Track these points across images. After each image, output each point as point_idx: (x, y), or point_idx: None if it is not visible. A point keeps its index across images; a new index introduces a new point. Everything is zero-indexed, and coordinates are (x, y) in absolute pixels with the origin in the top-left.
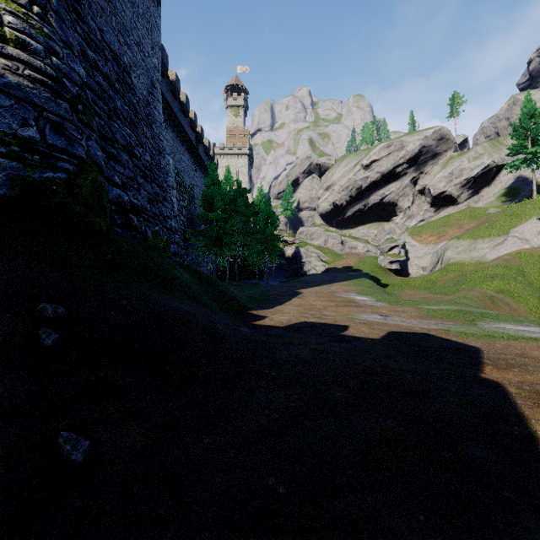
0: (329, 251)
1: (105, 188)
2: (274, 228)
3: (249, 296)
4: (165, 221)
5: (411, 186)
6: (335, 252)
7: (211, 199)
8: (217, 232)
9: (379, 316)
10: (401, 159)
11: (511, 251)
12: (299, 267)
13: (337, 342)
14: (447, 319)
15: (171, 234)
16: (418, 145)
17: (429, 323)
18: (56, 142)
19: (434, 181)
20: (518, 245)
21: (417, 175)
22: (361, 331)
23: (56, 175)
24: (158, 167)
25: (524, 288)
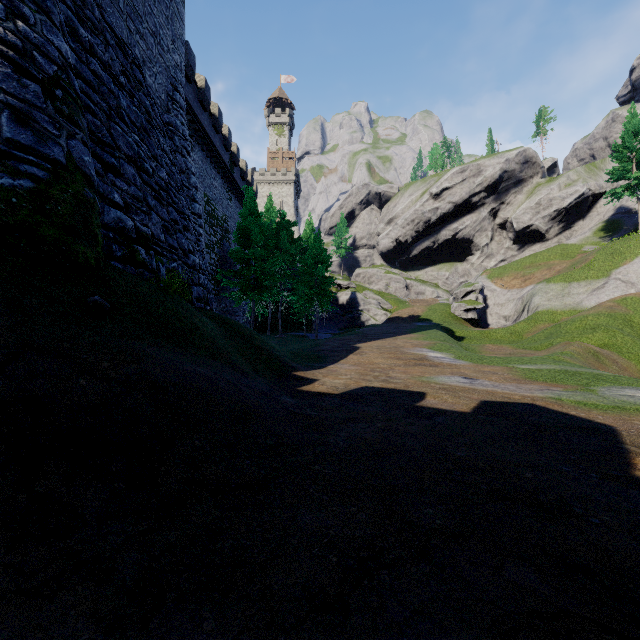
0: (391, 297)
1: (95, 206)
2: (325, 268)
3: (294, 352)
4: (186, 256)
5: (490, 219)
6: (399, 298)
7: (248, 232)
8: (255, 273)
9: (462, 379)
10: (477, 187)
11: (614, 296)
12: (356, 316)
13: (413, 418)
14: (553, 383)
15: (195, 274)
16: (498, 170)
17: (530, 389)
18: (17, 136)
19: (518, 213)
20: (622, 289)
21: (497, 205)
22: (443, 400)
23: (16, 183)
24: (178, 188)
25: (634, 341)
